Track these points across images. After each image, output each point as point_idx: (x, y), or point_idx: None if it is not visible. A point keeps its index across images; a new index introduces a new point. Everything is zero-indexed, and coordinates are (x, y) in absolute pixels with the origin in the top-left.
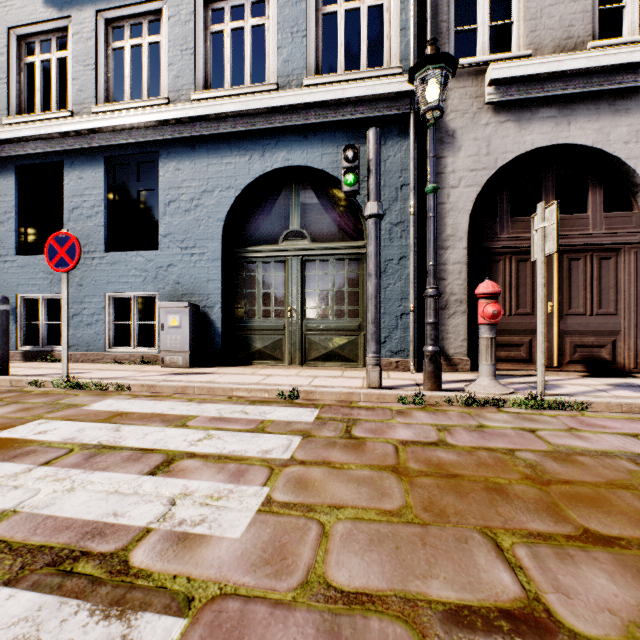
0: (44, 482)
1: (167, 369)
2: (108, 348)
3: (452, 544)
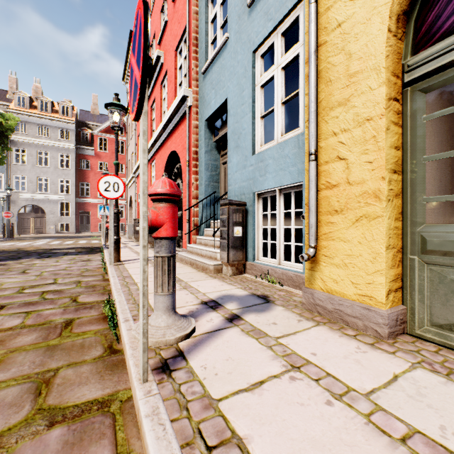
0: None
1: None
2: None
3: None
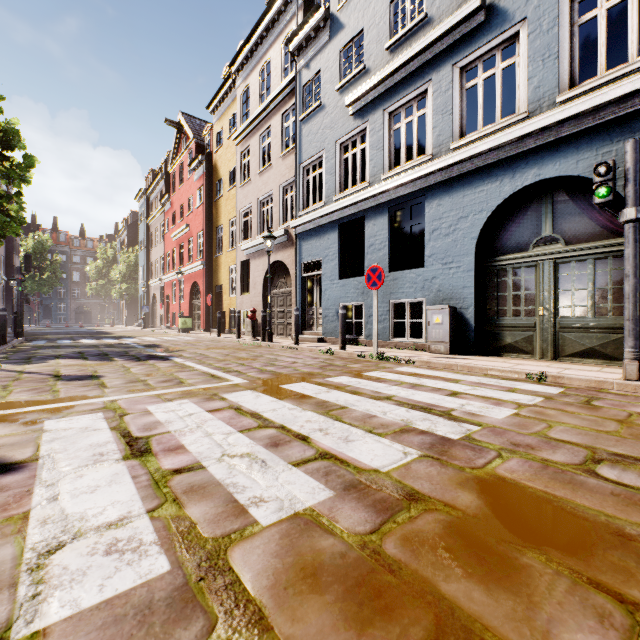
0: (399, 390)
1: (432, 354)
2: (390, 338)
3: (639, 445)
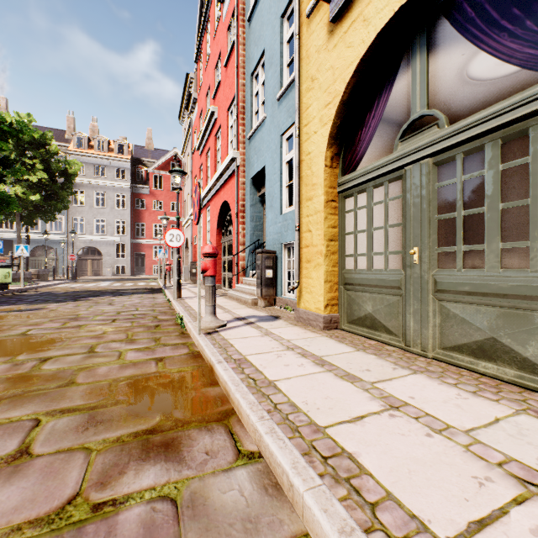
0: None
1: None
2: None
3: None
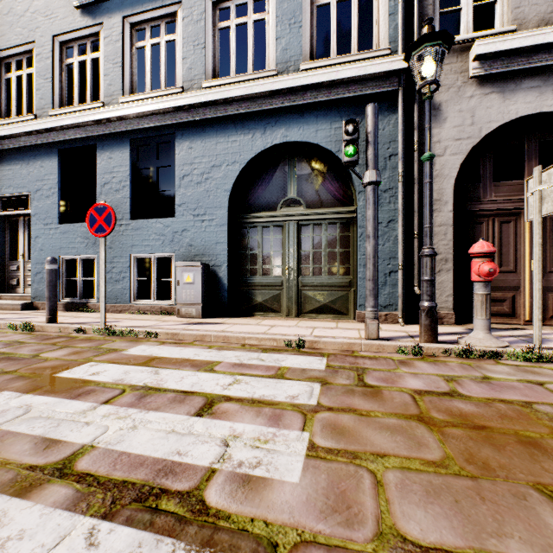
0: (109, 419)
1: (183, 319)
2: (132, 301)
3: (511, 500)
